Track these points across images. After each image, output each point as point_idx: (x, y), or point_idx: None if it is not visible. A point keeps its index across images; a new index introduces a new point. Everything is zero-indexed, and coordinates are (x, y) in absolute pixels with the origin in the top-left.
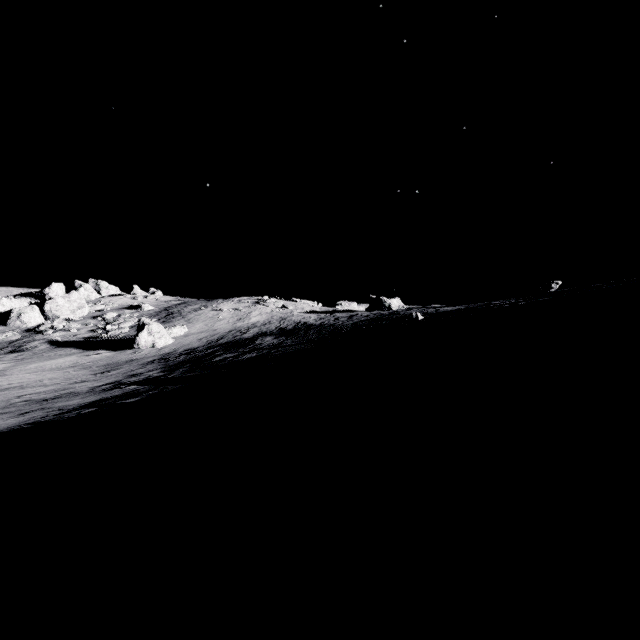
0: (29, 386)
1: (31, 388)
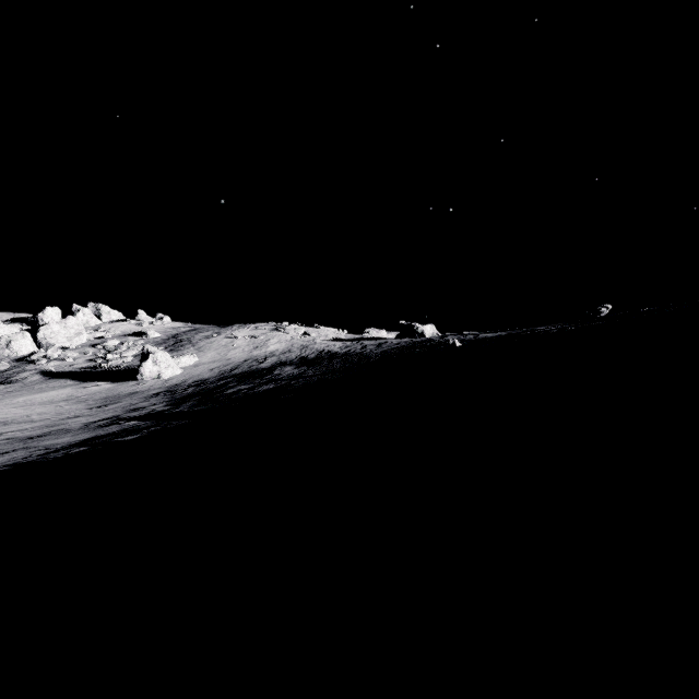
0: (14, 422)
1: (16, 424)
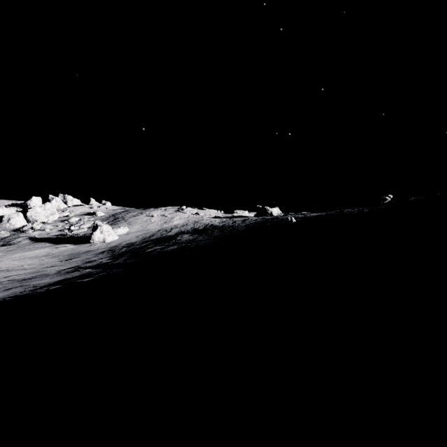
0: (13, 269)
1: (15, 271)
